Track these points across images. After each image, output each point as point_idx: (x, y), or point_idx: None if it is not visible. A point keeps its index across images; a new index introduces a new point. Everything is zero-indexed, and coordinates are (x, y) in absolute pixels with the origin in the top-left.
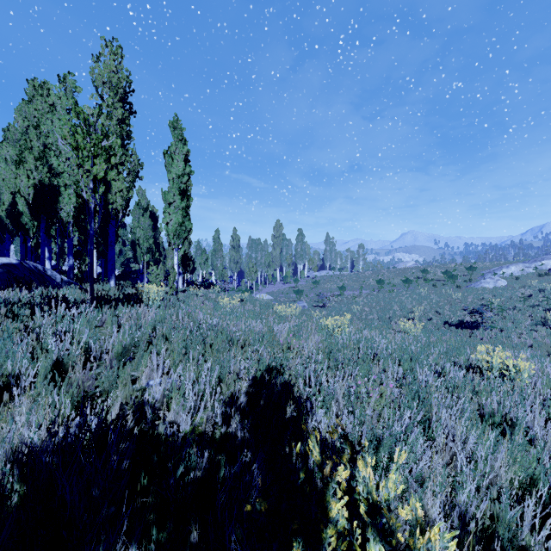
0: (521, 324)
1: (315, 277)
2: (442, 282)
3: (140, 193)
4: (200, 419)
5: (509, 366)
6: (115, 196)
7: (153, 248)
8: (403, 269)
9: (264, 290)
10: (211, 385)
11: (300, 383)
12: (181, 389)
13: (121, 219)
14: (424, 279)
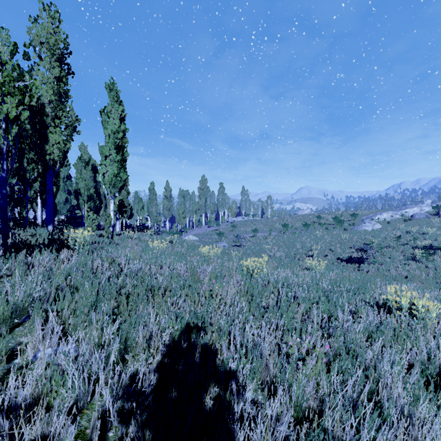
0: (396, 259)
1: (233, 222)
2: (332, 226)
3: (83, 148)
4: (91, 413)
5: (419, 306)
6: (52, 148)
7: (94, 196)
8: (302, 216)
9: (192, 232)
10: (109, 363)
11: (224, 348)
12: (66, 373)
13: (59, 169)
14: (319, 223)
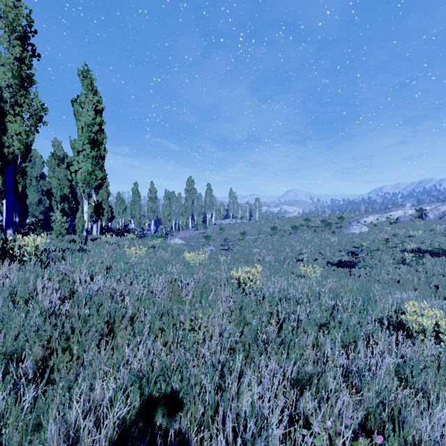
0: (386, 262)
1: (221, 224)
2: (320, 229)
3: (56, 144)
4: None
5: None
6: (12, 139)
7: (69, 197)
8: (290, 218)
9: (178, 236)
10: None
11: None
12: None
13: (21, 165)
14: (307, 226)
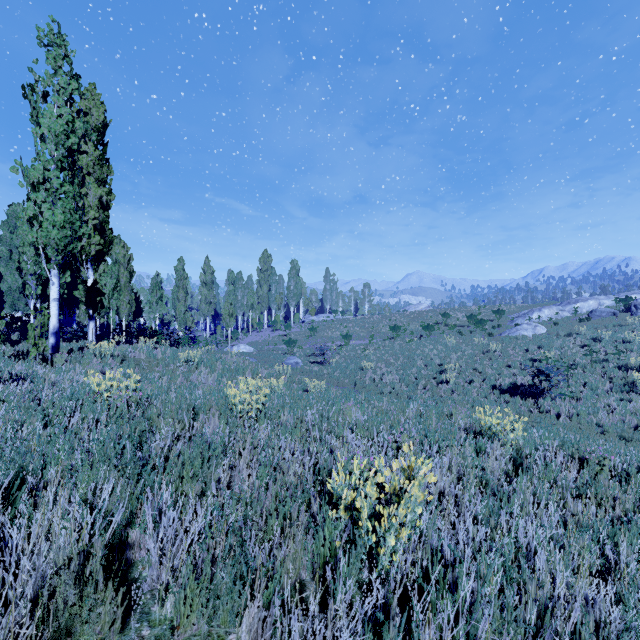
0: (599, 389)
1: (312, 322)
2: (466, 329)
3: None
4: None
5: None
6: None
7: None
8: (418, 313)
9: (246, 340)
10: None
11: None
12: None
13: None
14: (445, 325)
